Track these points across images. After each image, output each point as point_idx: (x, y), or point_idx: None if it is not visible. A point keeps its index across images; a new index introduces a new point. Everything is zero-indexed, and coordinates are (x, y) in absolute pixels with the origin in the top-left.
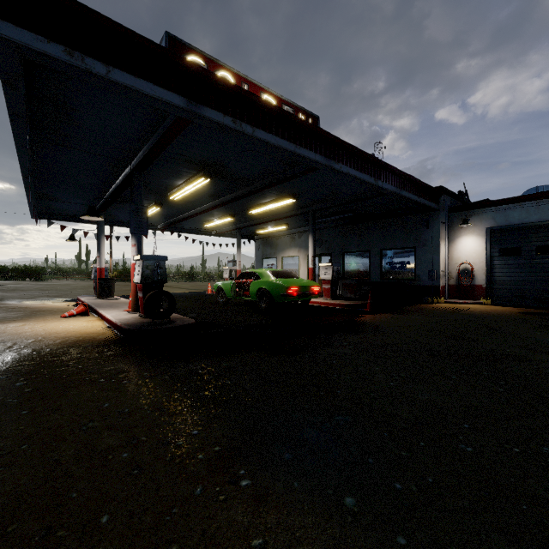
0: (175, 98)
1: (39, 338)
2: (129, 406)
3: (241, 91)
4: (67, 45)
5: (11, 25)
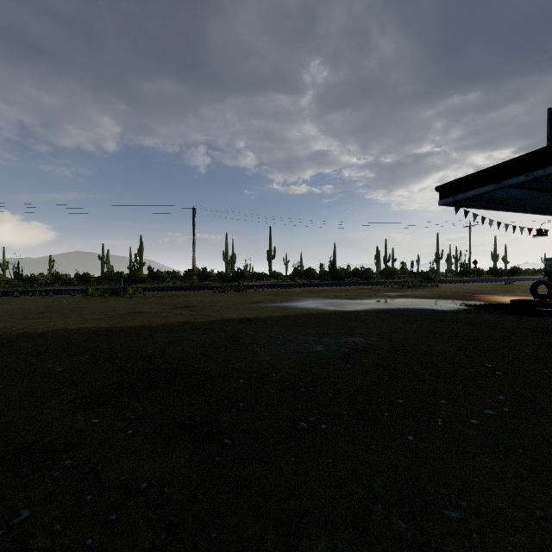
0: (489, 187)
1: (489, 299)
2: (428, 305)
3: (528, 155)
4: (453, 195)
5: (441, 200)
